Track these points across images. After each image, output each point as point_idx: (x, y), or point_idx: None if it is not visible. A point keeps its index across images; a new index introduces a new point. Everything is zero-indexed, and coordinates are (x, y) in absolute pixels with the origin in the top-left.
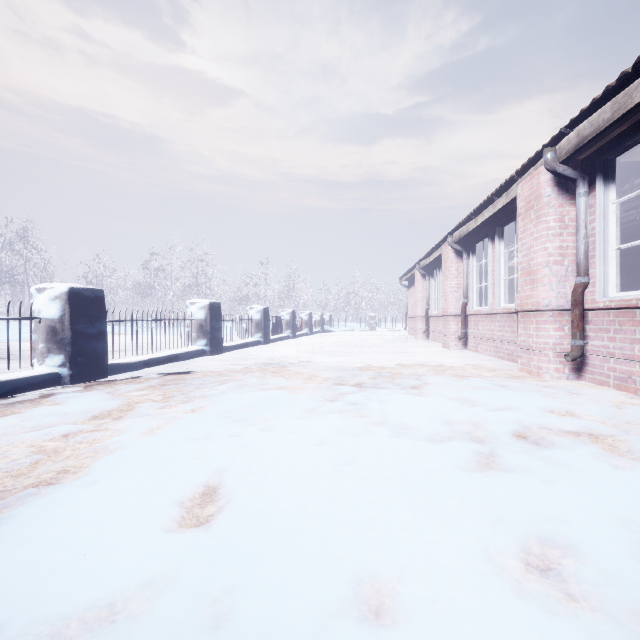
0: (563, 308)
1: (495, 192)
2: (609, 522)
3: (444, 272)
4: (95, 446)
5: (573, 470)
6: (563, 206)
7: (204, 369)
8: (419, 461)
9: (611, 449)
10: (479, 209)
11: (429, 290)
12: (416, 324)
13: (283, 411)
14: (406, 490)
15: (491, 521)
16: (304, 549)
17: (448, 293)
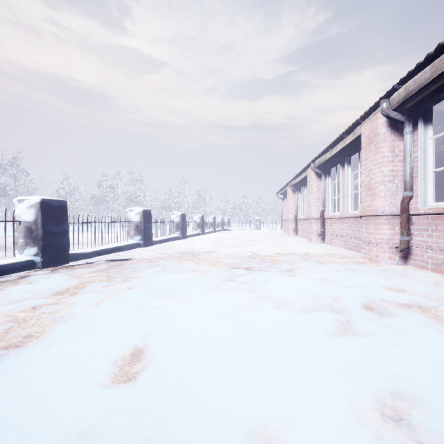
0: (394, 214)
1: (345, 132)
2: (443, 378)
3: (308, 188)
4: (54, 316)
5: (410, 335)
6: (394, 141)
7: (139, 257)
8: (295, 328)
9: (435, 318)
10: (333, 144)
11: (297, 201)
12: (288, 225)
13: (194, 288)
14: (286, 352)
15: (352, 377)
16: (208, 404)
17: (311, 203)
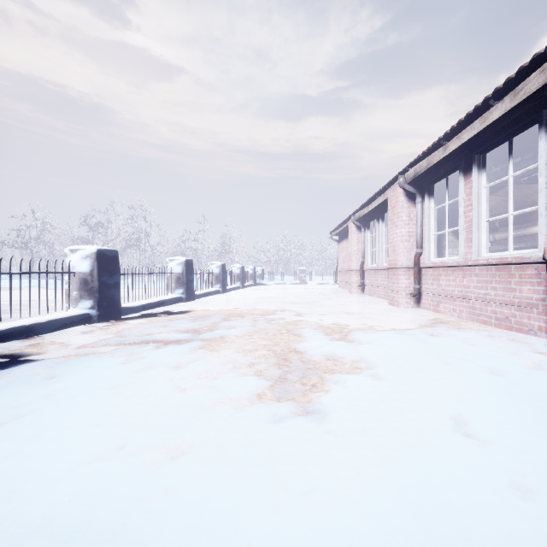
0: None
1: (491, 95)
2: None
3: (391, 219)
4: None
5: None
6: None
7: (51, 355)
8: None
9: None
10: (458, 127)
11: (364, 242)
12: (350, 278)
13: None
14: None
15: None
16: None
17: (397, 242)
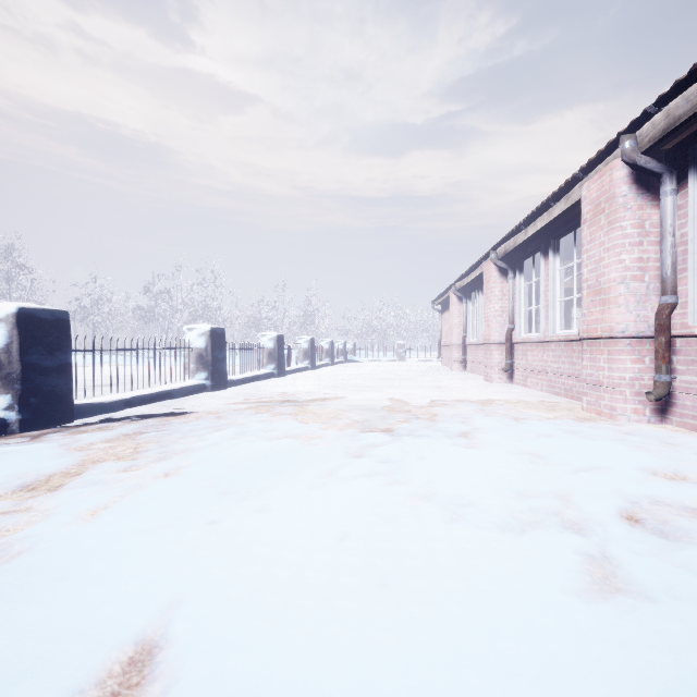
0: (643, 335)
1: (552, 196)
2: None
3: (486, 294)
4: None
5: None
6: (643, 208)
7: (200, 409)
8: (499, 579)
9: None
10: (531, 218)
11: (466, 315)
12: (451, 353)
13: (290, 476)
14: (493, 658)
15: None
16: None
17: (491, 318)
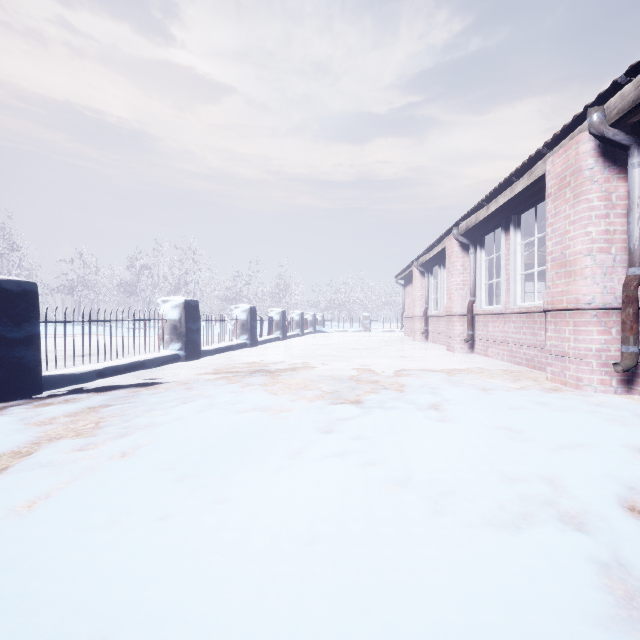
0: (610, 306)
1: (514, 172)
2: None
3: (448, 268)
4: None
5: None
6: (610, 181)
7: (172, 380)
8: (505, 604)
9: None
10: (493, 194)
11: (428, 288)
12: (414, 324)
13: (255, 457)
14: None
15: None
16: None
17: (453, 291)
